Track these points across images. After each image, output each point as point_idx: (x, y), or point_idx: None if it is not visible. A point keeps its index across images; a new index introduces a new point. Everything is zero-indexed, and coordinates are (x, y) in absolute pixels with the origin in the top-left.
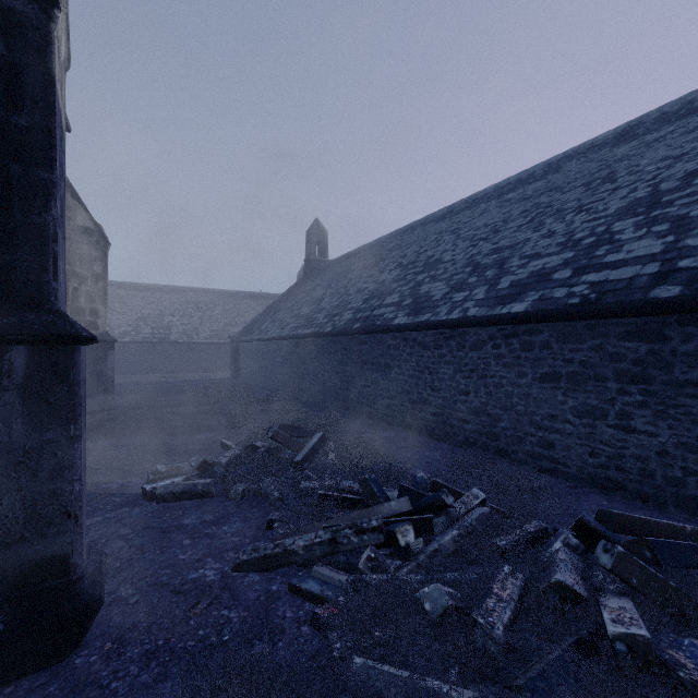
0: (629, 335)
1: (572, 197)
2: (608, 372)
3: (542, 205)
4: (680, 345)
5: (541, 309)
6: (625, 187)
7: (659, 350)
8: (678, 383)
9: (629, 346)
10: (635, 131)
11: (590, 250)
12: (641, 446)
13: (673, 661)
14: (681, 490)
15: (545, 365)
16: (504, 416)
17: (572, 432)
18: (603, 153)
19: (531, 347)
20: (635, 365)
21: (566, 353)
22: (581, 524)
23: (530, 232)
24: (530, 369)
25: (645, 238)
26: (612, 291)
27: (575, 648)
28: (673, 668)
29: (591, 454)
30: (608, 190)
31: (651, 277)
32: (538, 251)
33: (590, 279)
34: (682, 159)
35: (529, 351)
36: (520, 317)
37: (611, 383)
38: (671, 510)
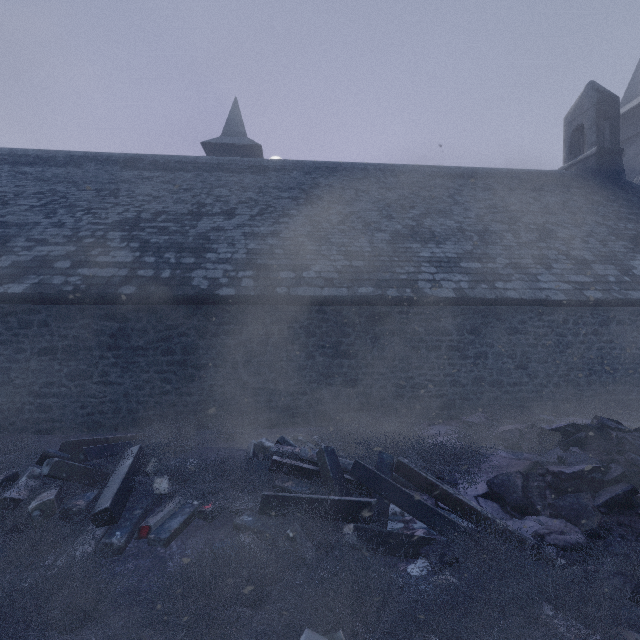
0: (108, 317)
1: (85, 197)
2: (94, 344)
3: (59, 194)
4: (135, 324)
5: (39, 292)
6: (123, 205)
7: (125, 327)
8: (135, 348)
9: (108, 324)
10: (138, 163)
11: (89, 249)
12: (115, 393)
13: (73, 506)
14: (136, 415)
15: (44, 341)
16: (1, 391)
17: (67, 393)
18: (116, 169)
19: (31, 325)
20: (111, 338)
21: (62, 330)
22: (45, 456)
23: (42, 217)
24: (29, 344)
25: (125, 249)
26: (97, 285)
27: (2, 531)
28: (71, 508)
29: (82, 407)
30: (112, 203)
31: (122, 278)
32: (46, 237)
33: (84, 273)
34: (157, 200)
35: (28, 329)
36: (18, 298)
37: (96, 351)
38: (131, 430)
